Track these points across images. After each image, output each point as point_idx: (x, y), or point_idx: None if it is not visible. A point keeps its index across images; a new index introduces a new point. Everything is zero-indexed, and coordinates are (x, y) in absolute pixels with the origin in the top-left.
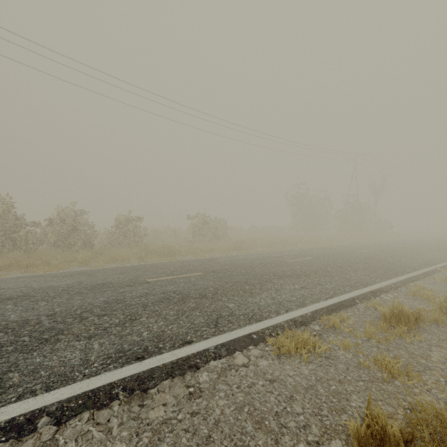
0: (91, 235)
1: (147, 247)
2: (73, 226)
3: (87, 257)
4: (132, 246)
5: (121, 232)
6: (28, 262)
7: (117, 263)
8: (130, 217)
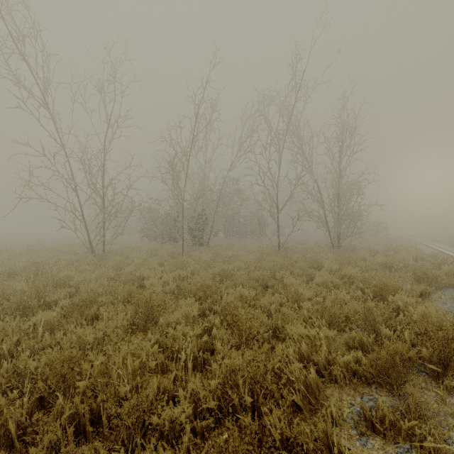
0: None
1: None
2: None
3: None
4: None
5: None
6: None
7: None
8: None
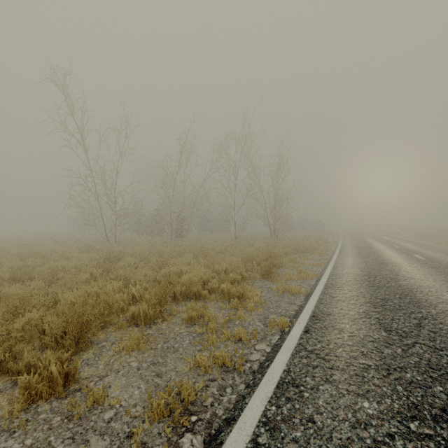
0: None
1: None
2: None
3: None
4: None
5: None
6: None
7: None
8: None
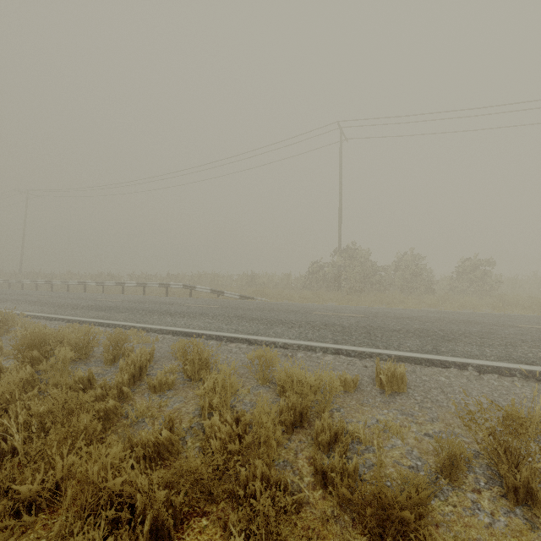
0: (429, 281)
1: (504, 297)
2: (416, 272)
3: (435, 301)
4: (479, 295)
5: (465, 279)
6: (387, 300)
7: (467, 310)
8: (476, 262)
